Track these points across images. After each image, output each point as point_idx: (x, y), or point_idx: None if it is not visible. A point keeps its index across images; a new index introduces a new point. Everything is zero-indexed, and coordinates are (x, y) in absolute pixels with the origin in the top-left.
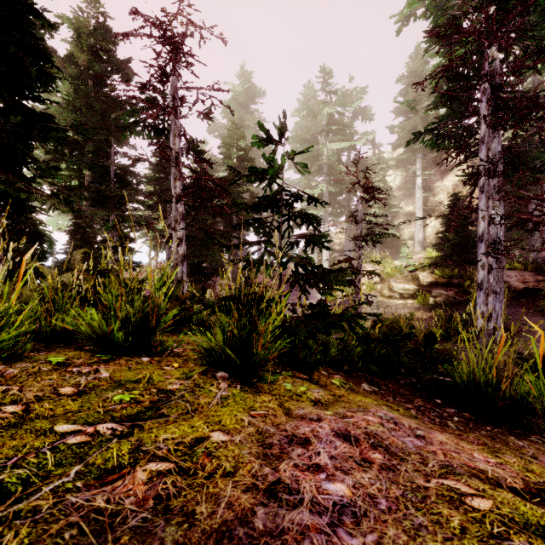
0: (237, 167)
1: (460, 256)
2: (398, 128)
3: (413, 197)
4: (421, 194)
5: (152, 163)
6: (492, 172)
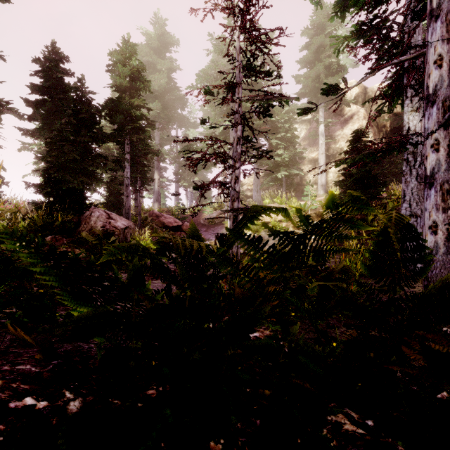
0: (129, 89)
1: (362, 192)
2: (303, 77)
3: (316, 146)
4: (323, 140)
5: (33, 84)
6: (411, 69)
